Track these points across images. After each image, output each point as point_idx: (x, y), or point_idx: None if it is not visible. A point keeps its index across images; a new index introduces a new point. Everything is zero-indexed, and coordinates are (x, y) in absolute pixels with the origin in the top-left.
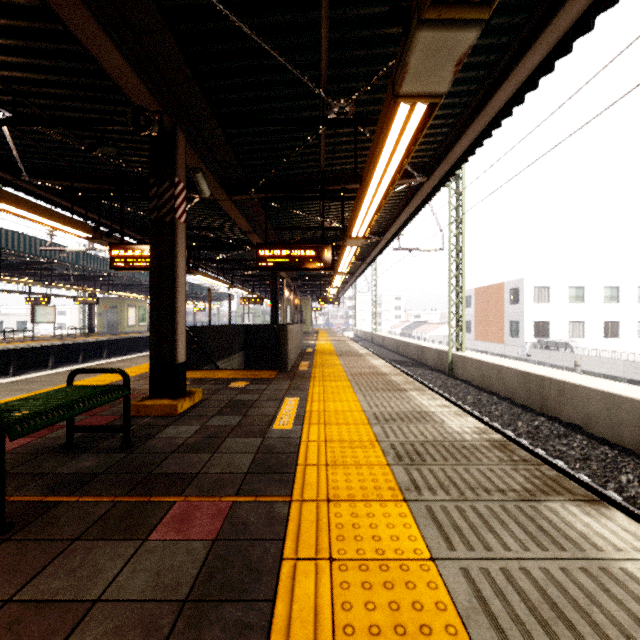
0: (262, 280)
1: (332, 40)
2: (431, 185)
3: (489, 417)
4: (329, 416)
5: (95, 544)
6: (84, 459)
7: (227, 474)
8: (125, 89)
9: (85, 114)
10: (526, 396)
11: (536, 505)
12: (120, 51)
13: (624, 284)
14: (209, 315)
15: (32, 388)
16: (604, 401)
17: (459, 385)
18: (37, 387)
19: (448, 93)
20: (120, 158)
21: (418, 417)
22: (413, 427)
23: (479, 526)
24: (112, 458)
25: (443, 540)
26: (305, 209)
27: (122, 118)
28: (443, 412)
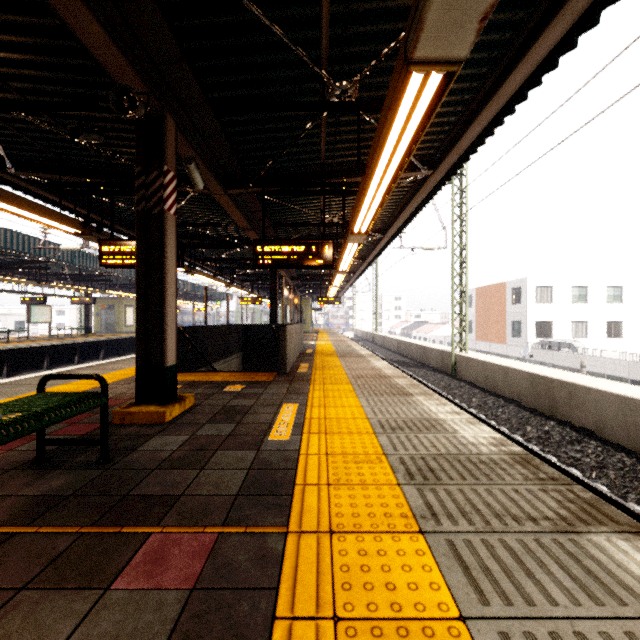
0: (261, 279)
1: (334, 13)
2: (436, 179)
3: (496, 421)
4: (330, 424)
5: (44, 595)
6: (54, 477)
7: (214, 496)
8: (107, 66)
9: (69, 100)
10: (534, 399)
11: (577, 538)
12: (98, 19)
13: (627, 284)
14: (205, 315)
15: (15, 392)
16: (619, 405)
17: (463, 387)
18: (20, 391)
19: (458, 77)
20: (110, 149)
21: (427, 425)
22: (423, 437)
23: (514, 568)
24: (86, 476)
25: (472, 589)
26: (305, 205)
27: (109, 104)
28: (454, 419)
